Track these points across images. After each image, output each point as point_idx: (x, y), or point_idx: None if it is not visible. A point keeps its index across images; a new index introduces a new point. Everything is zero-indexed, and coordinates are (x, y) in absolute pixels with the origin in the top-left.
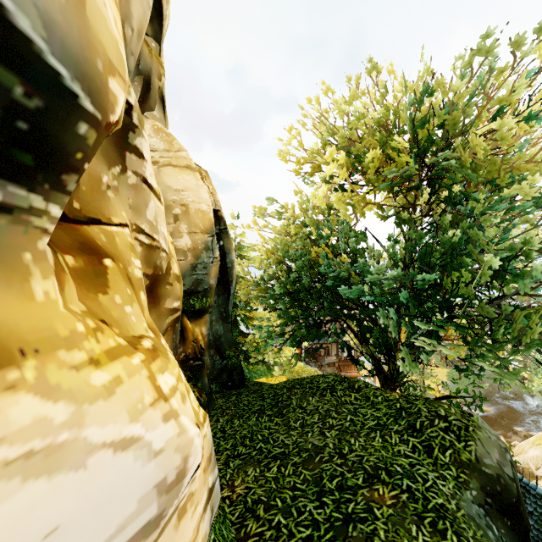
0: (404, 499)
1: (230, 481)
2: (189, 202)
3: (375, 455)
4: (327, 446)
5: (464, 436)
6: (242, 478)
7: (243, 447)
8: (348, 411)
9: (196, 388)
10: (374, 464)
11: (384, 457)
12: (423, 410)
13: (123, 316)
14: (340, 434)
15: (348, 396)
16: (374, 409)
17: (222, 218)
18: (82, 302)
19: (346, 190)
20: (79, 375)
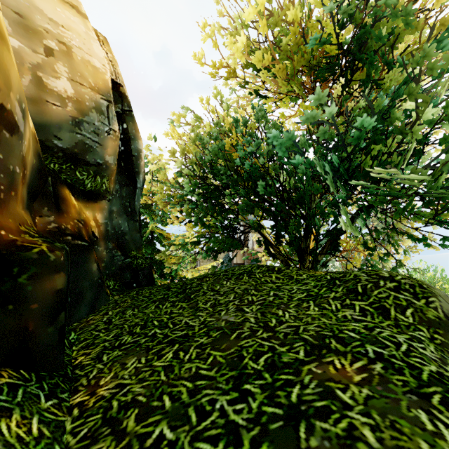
0: (379, 370)
1: (94, 379)
2: (73, 46)
3: (314, 323)
4: (247, 321)
5: (421, 293)
6: (115, 372)
7: (129, 336)
8: (270, 288)
9: (49, 244)
10: (316, 333)
11: (328, 324)
12: (360, 275)
13: None
14: (264, 308)
15: (268, 277)
16: (301, 284)
17: (125, 97)
18: None
19: (261, 96)
20: None
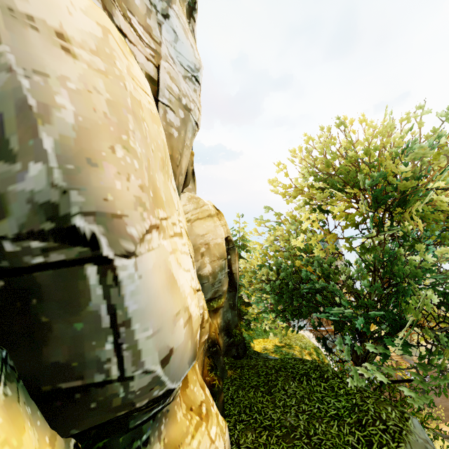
0: None
1: (237, 440)
2: (210, 241)
3: (331, 440)
4: (299, 426)
5: (397, 438)
6: (244, 439)
7: (245, 415)
8: (317, 398)
9: (216, 376)
10: (329, 448)
11: (337, 443)
12: (370, 410)
13: (194, 396)
14: (309, 418)
15: (318, 385)
16: (336, 400)
17: (230, 240)
18: (183, 401)
19: (324, 211)
20: (190, 446)
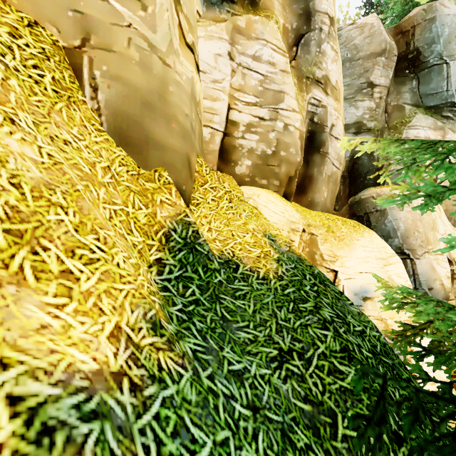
0: None
1: None
2: None
3: None
4: None
5: None
6: None
7: None
8: None
9: None
10: None
11: None
12: None
13: None
14: None
15: None
16: None
17: None
18: None
19: None
20: None
